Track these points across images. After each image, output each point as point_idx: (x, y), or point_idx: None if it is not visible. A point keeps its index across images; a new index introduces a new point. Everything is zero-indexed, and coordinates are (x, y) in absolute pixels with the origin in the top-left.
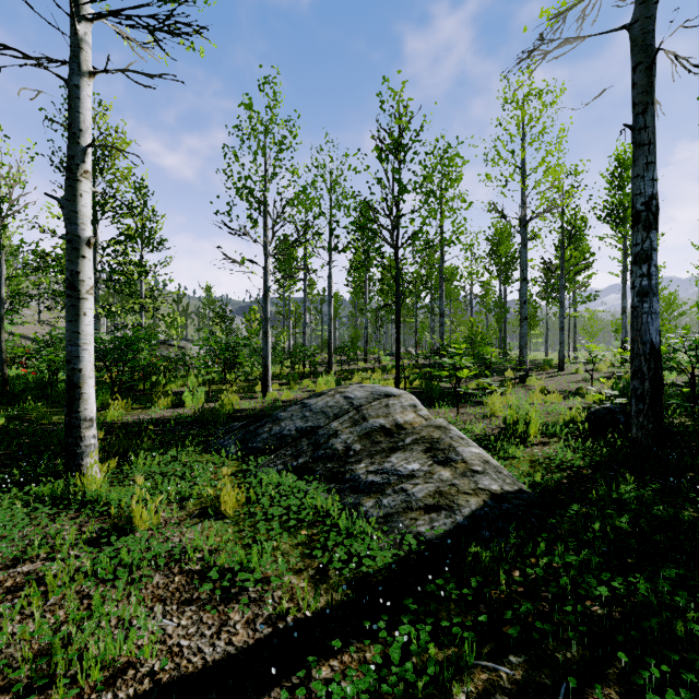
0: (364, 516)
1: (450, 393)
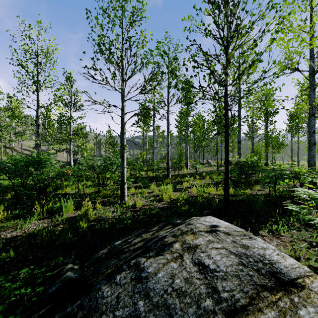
0: None
1: (264, 204)
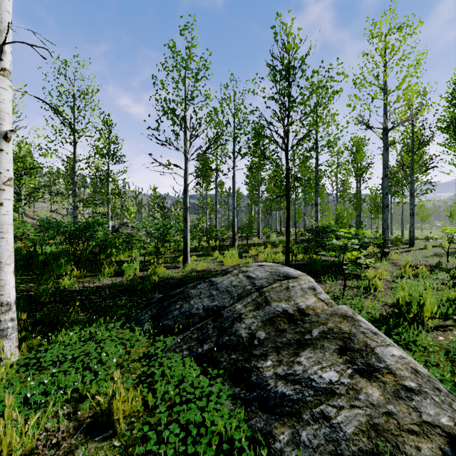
0: None
1: (329, 266)
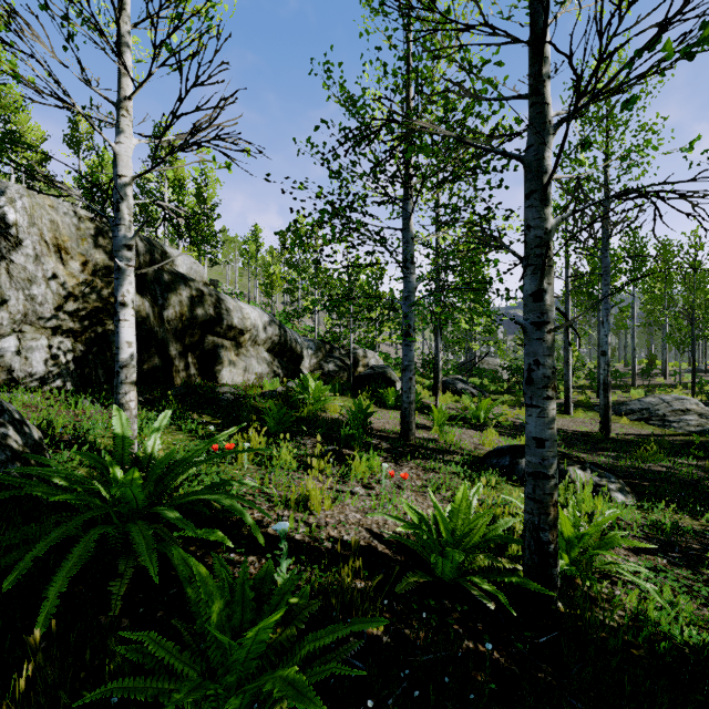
0: (672, 426)
1: None
